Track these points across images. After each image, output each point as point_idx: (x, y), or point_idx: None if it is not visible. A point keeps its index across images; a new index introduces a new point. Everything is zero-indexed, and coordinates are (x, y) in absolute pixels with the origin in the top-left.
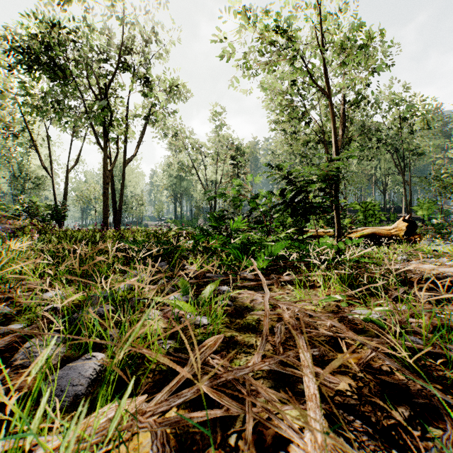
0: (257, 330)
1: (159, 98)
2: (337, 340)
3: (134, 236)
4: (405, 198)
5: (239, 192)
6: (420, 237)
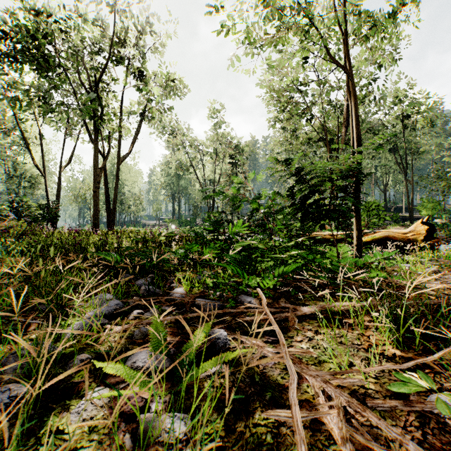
0: None
1: (154, 92)
2: None
3: (118, 242)
4: (407, 197)
5: (238, 191)
6: (438, 241)
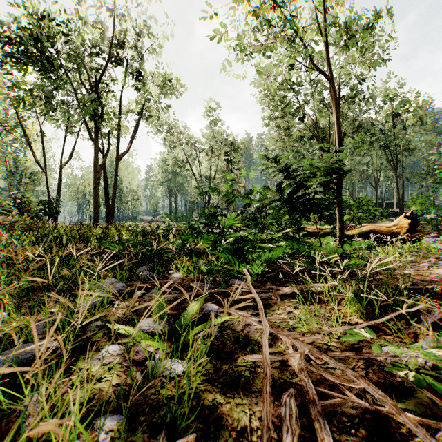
0: (253, 388)
1: (152, 92)
2: (375, 412)
3: (119, 235)
4: (398, 193)
5: (232, 187)
6: (421, 234)
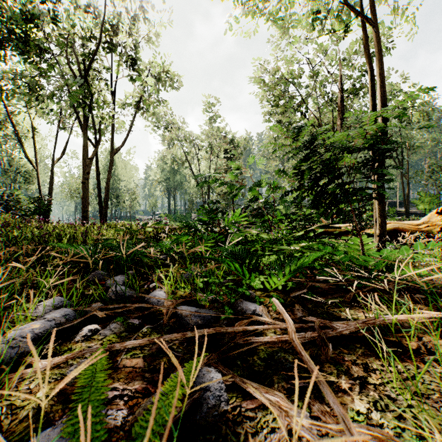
0: None
1: (147, 83)
2: None
3: (98, 234)
4: (403, 192)
5: (234, 178)
6: None
